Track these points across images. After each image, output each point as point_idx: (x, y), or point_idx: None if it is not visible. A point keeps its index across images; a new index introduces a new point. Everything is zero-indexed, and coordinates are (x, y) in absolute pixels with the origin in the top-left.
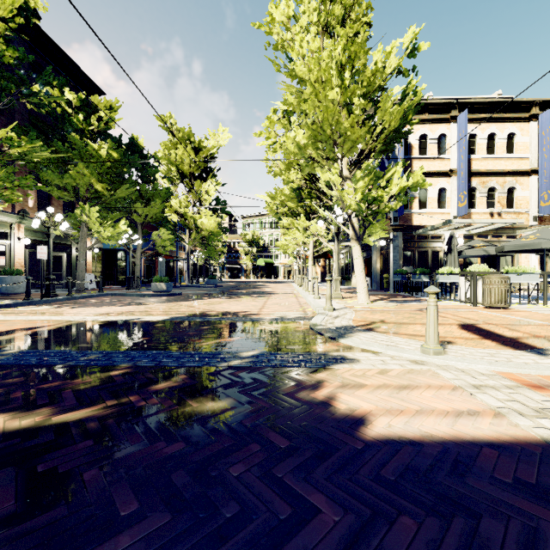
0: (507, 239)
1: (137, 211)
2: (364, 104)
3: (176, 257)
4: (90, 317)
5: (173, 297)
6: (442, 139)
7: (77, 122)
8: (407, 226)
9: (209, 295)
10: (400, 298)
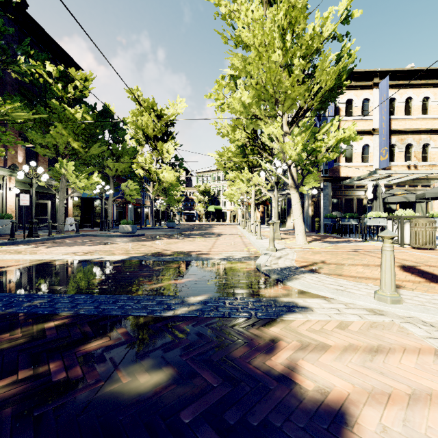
0: (422, 188)
1: (109, 166)
2: (304, 64)
3: (143, 204)
4: (58, 256)
5: (137, 238)
6: (365, 103)
7: (57, 90)
8: (336, 177)
9: (167, 235)
10: (331, 239)
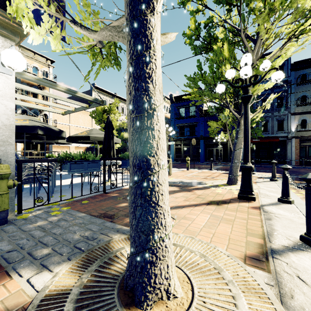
0: None
1: None
2: None
3: None
4: None
5: None
6: None
7: None
8: None
9: None
10: None
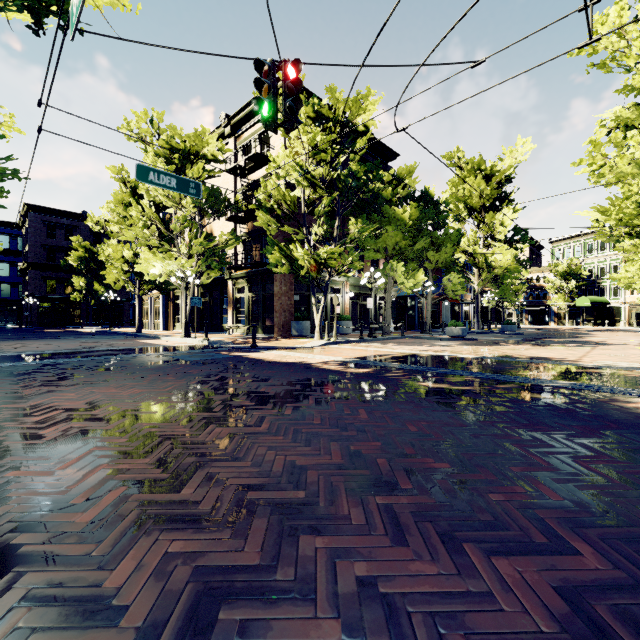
0: None
1: (428, 259)
2: None
3: (461, 300)
4: (415, 352)
5: (469, 342)
6: None
7: (387, 194)
8: None
9: (509, 341)
10: None
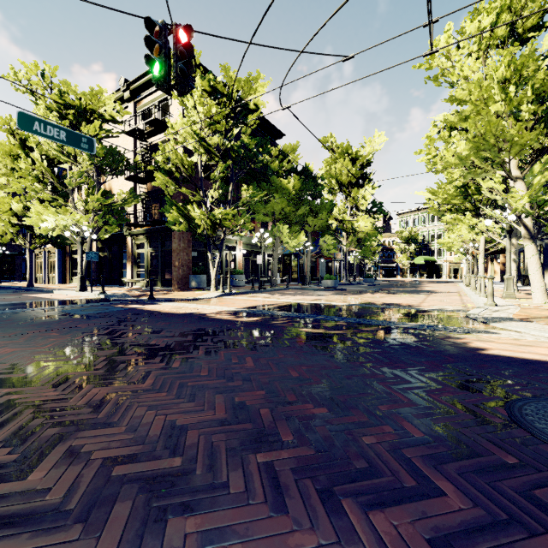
0: None
1: (308, 223)
2: (534, 108)
3: (334, 258)
4: (298, 301)
5: (340, 292)
6: None
7: (274, 167)
8: None
9: (369, 291)
10: None
